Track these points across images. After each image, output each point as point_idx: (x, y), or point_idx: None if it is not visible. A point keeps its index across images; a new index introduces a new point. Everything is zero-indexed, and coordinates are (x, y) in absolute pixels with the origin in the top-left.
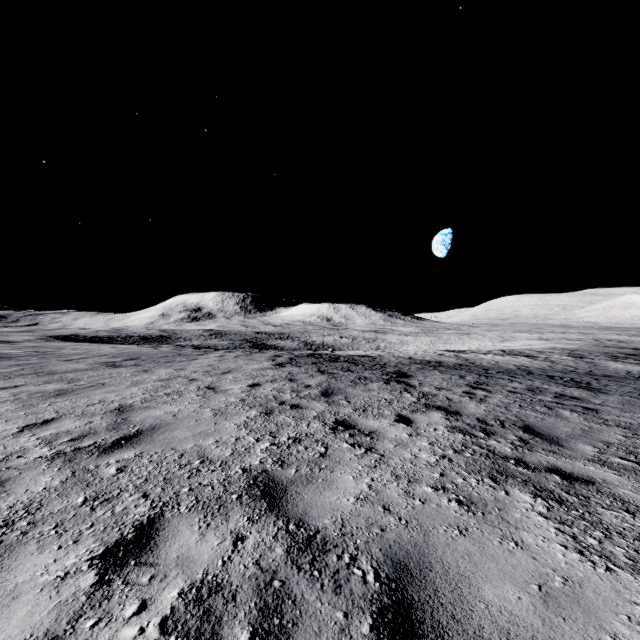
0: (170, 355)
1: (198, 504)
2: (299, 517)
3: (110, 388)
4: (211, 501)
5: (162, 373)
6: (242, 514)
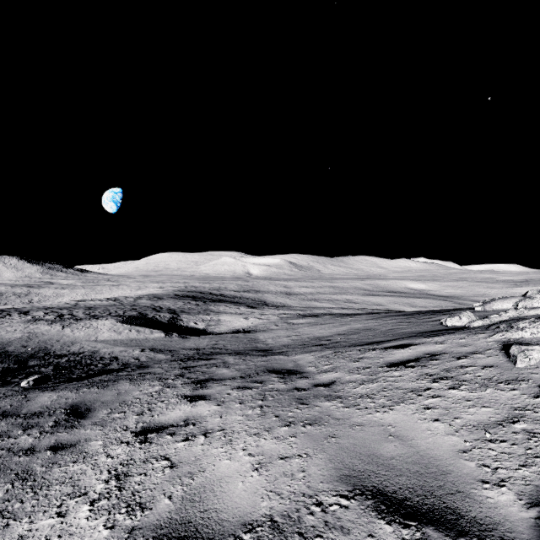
0: None
1: None
2: None
3: None
4: None
5: None
6: None
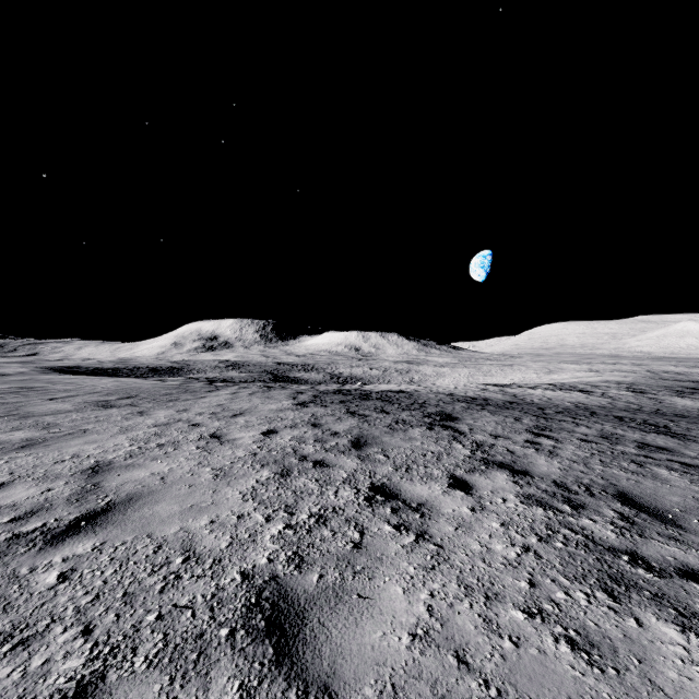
0: (175, 392)
1: (165, 650)
2: (323, 681)
3: (91, 437)
4: (186, 643)
5: (160, 416)
6: (232, 674)
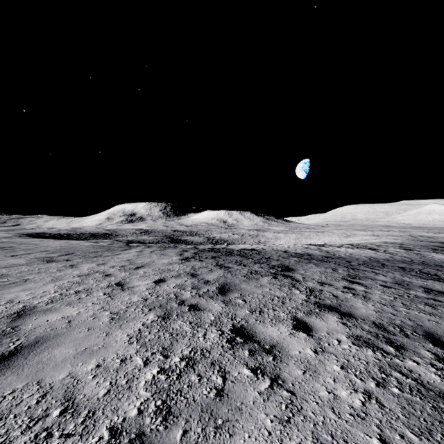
0: (100, 250)
1: None
2: None
3: (29, 285)
4: None
5: (85, 268)
6: None
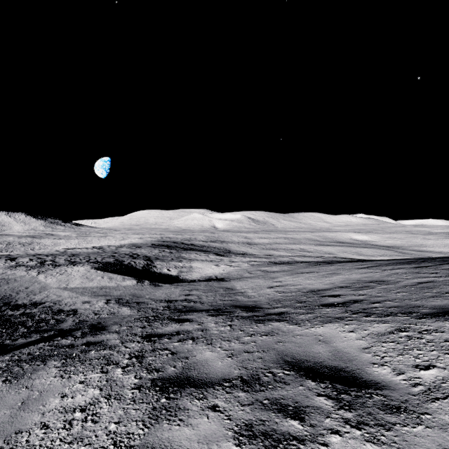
0: None
1: None
2: None
3: None
4: None
5: None
6: None
